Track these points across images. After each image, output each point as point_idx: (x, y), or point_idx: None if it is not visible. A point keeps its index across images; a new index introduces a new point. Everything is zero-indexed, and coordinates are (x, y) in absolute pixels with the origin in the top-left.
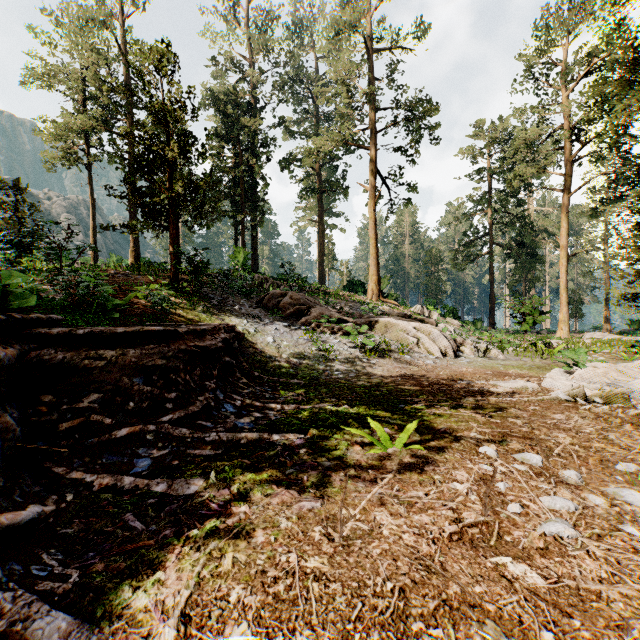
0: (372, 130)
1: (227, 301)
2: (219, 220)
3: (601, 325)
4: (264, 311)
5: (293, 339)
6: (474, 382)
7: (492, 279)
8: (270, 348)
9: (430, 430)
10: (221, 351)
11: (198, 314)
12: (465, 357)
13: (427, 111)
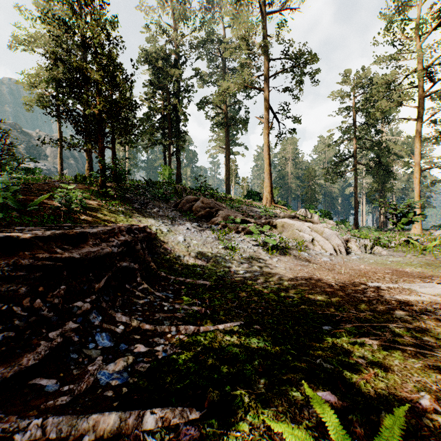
0: (266, 76)
1: (148, 205)
2: (153, 147)
3: (439, 224)
4: (179, 213)
5: (202, 238)
6: (385, 285)
7: (356, 190)
8: (180, 247)
9: (399, 397)
10: (116, 256)
11: (116, 215)
12: (354, 253)
13: (309, 59)
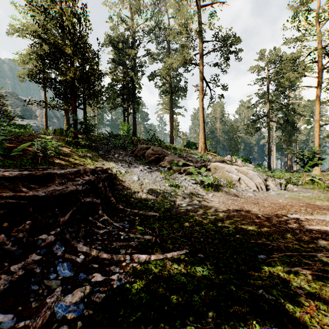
0: (201, 54)
1: (110, 152)
2: (115, 109)
3: None
4: (134, 158)
5: (152, 177)
6: (303, 217)
7: (269, 141)
8: (135, 185)
9: None
10: (81, 192)
11: (85, 160)
12: (272, 190)
13: (234, 41)
